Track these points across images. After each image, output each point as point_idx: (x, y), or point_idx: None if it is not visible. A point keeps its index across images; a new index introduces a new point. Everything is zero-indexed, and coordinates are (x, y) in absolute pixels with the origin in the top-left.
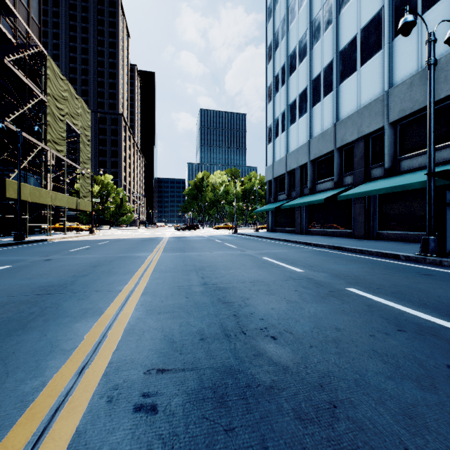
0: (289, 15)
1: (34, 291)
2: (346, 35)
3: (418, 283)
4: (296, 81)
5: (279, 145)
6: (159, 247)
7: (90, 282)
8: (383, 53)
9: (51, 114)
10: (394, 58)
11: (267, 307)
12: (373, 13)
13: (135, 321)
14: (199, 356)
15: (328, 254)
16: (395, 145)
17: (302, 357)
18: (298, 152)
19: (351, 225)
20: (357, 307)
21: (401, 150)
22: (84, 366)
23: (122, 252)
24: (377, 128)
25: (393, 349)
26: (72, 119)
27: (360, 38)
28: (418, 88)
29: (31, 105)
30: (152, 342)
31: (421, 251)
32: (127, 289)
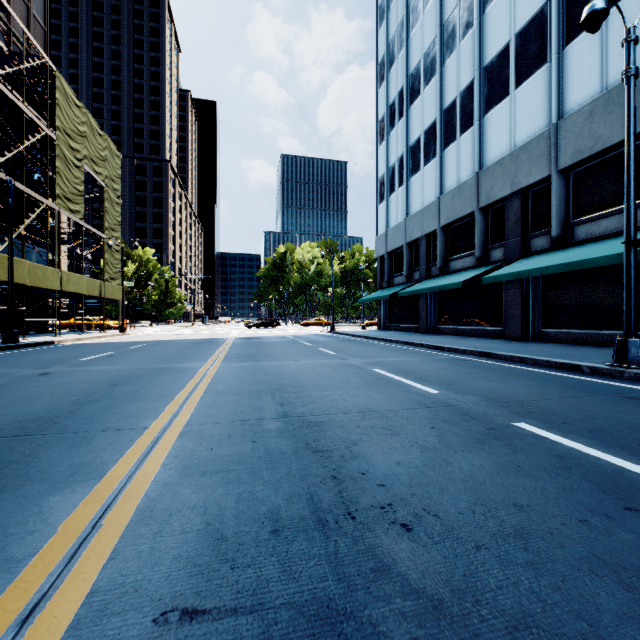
0: (410, 17)
1: (1, 430)
2: (494, 43)
3: (624, 414)
4: (420, 112)
5: (395, 205)
6: (218, 353)
7: (99, 412)
8: (549, 69)
9: (62, 158)
10: (565, 74)
11: (389, 460)
12: (534, 10)
13: (158, 491)
14: (267, 573)
15: (471, 364)
16: (567, 204)
17: (466, 575)
18: (423, 215)
19: (502, 320)
20: (540, 460)
21: (575, 210)
22: (37, 603)
23: (162, 361)
24: (540, 178)
25: (632, 554)
26: (93, 165)
27: (514, 47)
28: (601, 118)
29: (32, 144)
30: (183, 540)
31: (615, 360)
32: (157, 425)
